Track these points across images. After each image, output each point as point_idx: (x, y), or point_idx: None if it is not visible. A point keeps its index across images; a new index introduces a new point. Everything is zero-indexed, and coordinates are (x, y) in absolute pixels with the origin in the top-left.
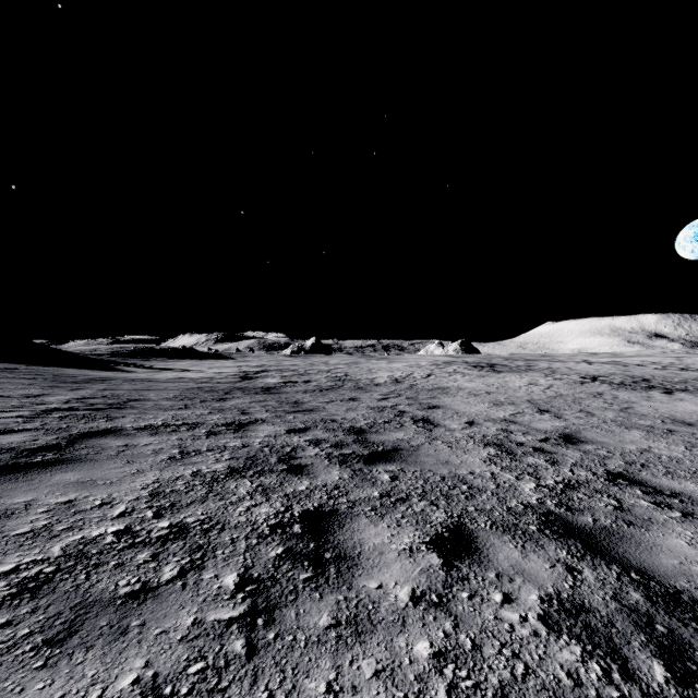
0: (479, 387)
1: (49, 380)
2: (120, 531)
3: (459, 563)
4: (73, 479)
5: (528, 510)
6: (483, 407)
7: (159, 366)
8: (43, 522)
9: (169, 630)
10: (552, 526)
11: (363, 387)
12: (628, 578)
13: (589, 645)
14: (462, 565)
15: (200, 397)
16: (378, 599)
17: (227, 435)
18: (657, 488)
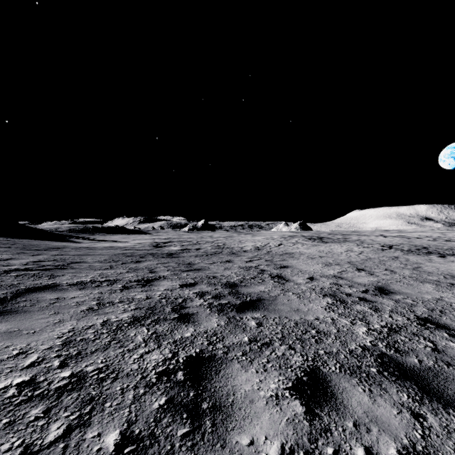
0: (314, 253)
1: (19, 248)
2: (24, 383)
3: (320, 411)
4: (3, 329)
5: (366, 353)
6: (318, 267)
7: (100, 239)
8: None
9: None
10: (388, 367)
11: (236, 253)
12: None
13: None
14: (323, 413)
15: (122, 260)
16: None
17: (136, 289)
18: None
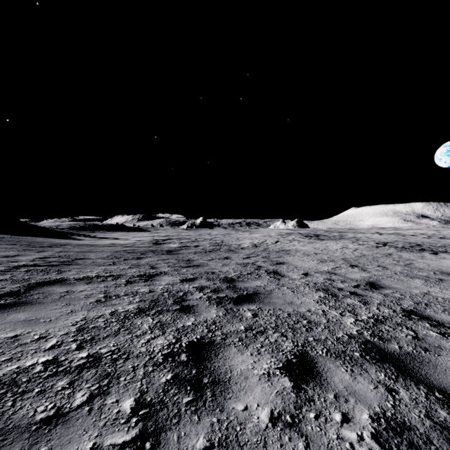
0: (310, 250)
1: (24, 245)
2: (48, 361)
3: (305, 385)
4: (23, 318)
5: (351, 340)
6: (313, 263)
7: (100, 236)
8: None
9: None
10: (370, 352)
11: (233, 250)
12: (434, 397)
13: None
14: (308, 387)
15: (124, 257)
16: (244, 420)
17: (139, 284)
18: (439, 321)
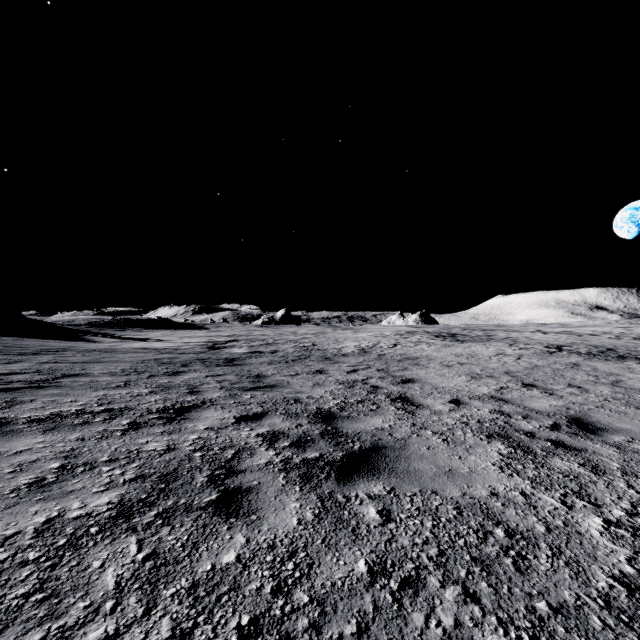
0: (449, 357)
1: None
2: None
3: None
4: None
5: None
6: (462, 380)
7: (131, 336)
8: None
9: None
10: None
11: (331, 358)
12: None
13: None
14: None
15: (151, 371)
16: None
17: (153, 429)
18: None
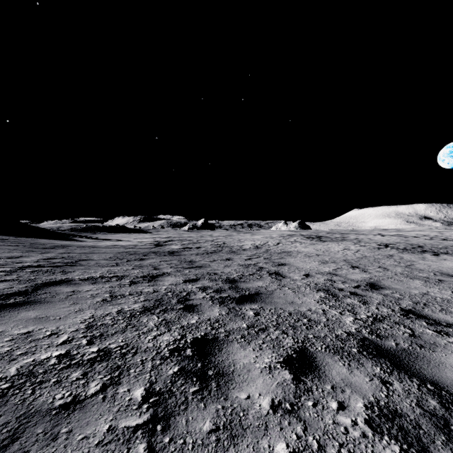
0: (311, 251)
1: (27, 246)
2: (61, 355)
3: (305, 378)
4: (33, 316)
5: (350, 337)
6: (315, 264)
7: (102, 238)
8: (6, 349)
9: (89, 436)
10: (367, 348)
11: (235, 251)
12: (426, 388)
13: (404, 444)
14: (307, 379)
15: (127, 258)
16: (247, 407)
17: (143, 284)
18: (436, 320)
